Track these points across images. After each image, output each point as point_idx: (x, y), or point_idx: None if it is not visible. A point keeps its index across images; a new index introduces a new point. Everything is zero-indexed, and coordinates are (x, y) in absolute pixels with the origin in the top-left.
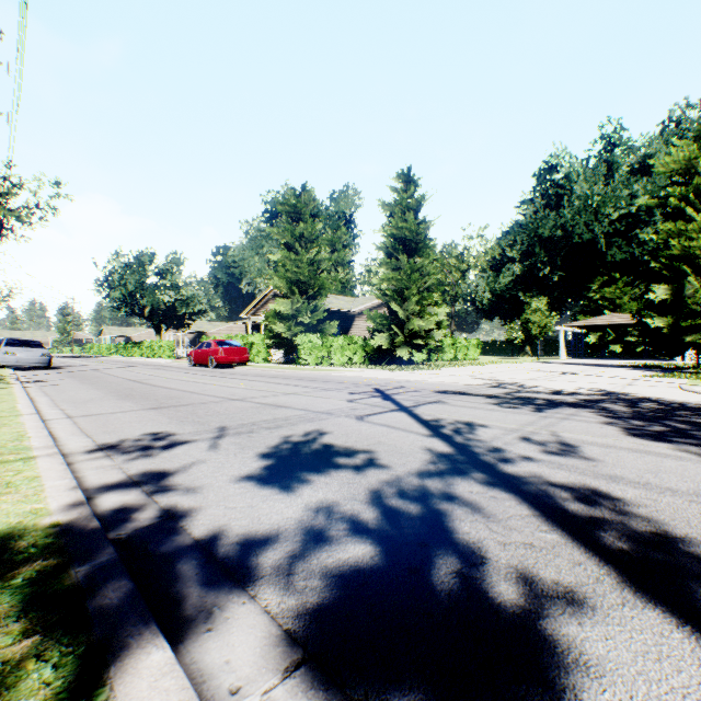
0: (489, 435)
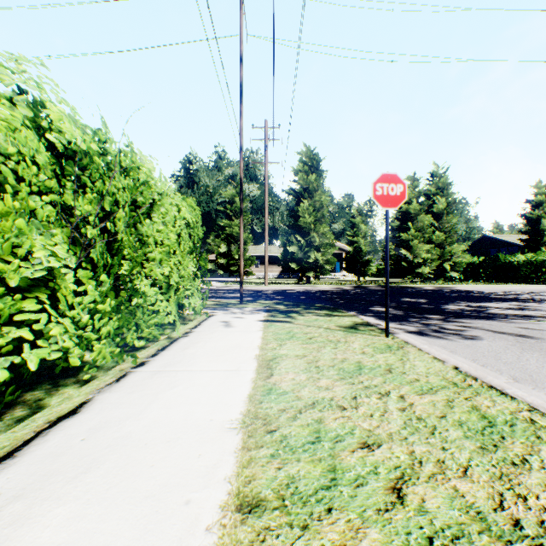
0: None
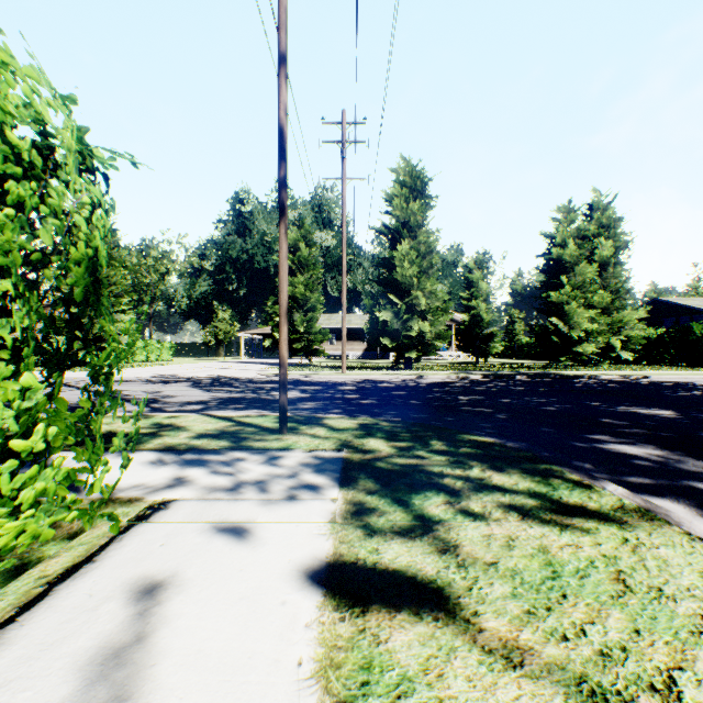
0: (128, 392)
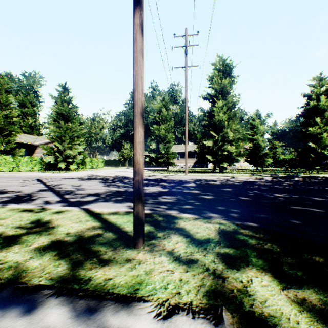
0: (63, 185)
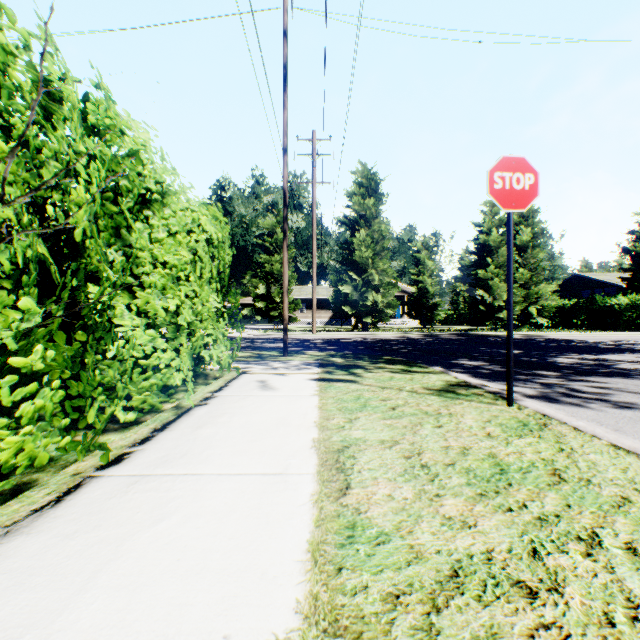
0: None
